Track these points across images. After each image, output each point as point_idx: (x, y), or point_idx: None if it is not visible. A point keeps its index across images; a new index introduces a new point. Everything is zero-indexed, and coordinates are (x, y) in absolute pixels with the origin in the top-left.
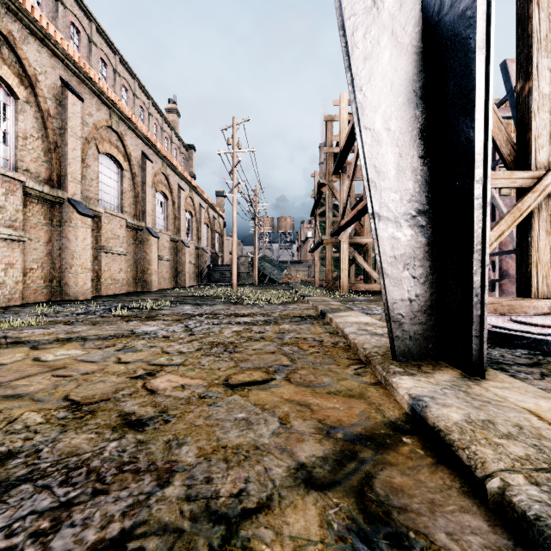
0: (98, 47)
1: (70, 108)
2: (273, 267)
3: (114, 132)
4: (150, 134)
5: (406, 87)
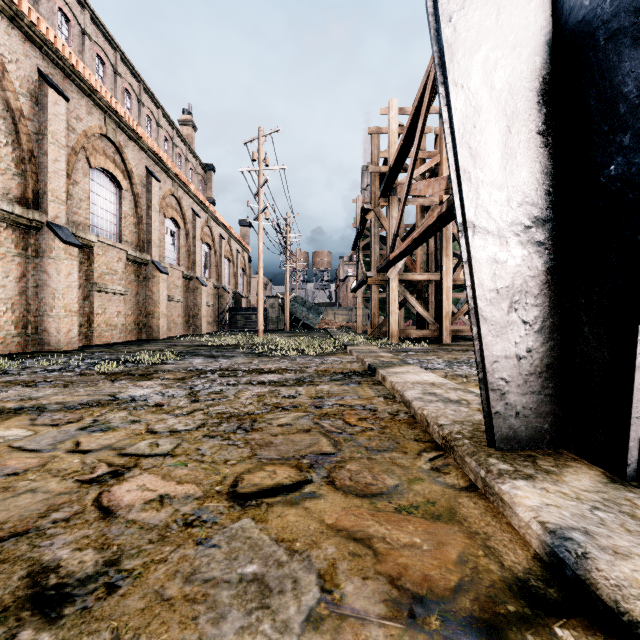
0: (94, 41)
1: (50, 107)
2: (307, 310)
3: (110, 142)
4: (157, 147)
5: (521, 18)
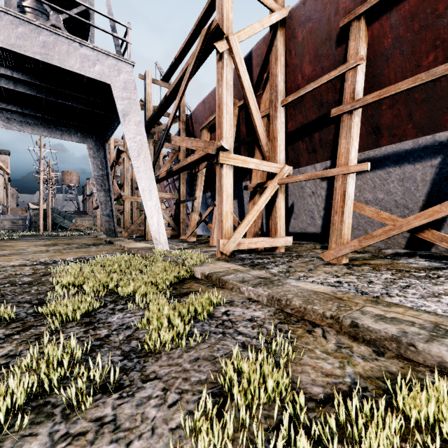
0: None
1: None
2: (62, 217)
3: None
4: None
5: (107, 197)
